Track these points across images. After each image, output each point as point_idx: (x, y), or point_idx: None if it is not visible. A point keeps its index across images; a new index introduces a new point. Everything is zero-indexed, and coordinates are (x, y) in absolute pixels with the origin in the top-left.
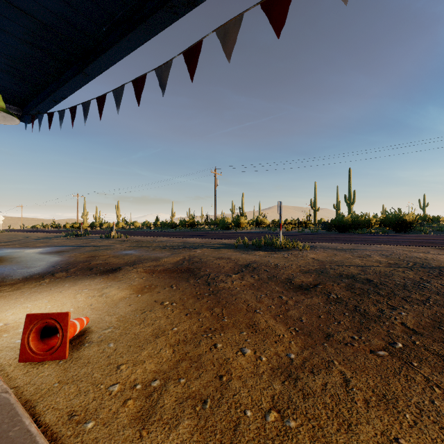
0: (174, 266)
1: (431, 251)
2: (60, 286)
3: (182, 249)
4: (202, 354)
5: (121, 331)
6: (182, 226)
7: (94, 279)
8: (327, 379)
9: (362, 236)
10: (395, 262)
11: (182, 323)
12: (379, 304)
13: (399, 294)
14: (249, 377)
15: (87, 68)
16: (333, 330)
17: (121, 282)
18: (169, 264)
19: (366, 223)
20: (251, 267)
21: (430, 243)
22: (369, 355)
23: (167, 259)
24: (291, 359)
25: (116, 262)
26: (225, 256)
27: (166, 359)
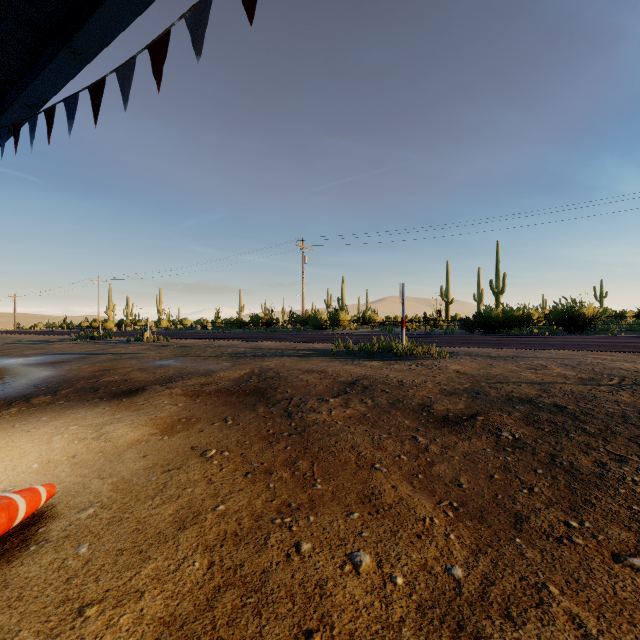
0: (234, 385)
1: (637, 359)
2: (31, 420)
3: (250, 358)
4: (269, 571)
5: (112, 515)
6: (254, 325)
7: (94, 407)
8: (548, 638)
9: (522, 339)
10: (589, 377)
11: (236, 494)
12: (592, 452)
13: (622, 432)
14: (372, 633)
15: (75, 38)
16: (524, 507)
17: (140, 412)
18: (227, 381)
19: (525, 320)
20: (360, 385)
21: (630, 347)
22: (614, 567)
23: (224, 374)
24: (455, 579)
25: (142, 378)
26: (317, 368)
27: (191, 583)
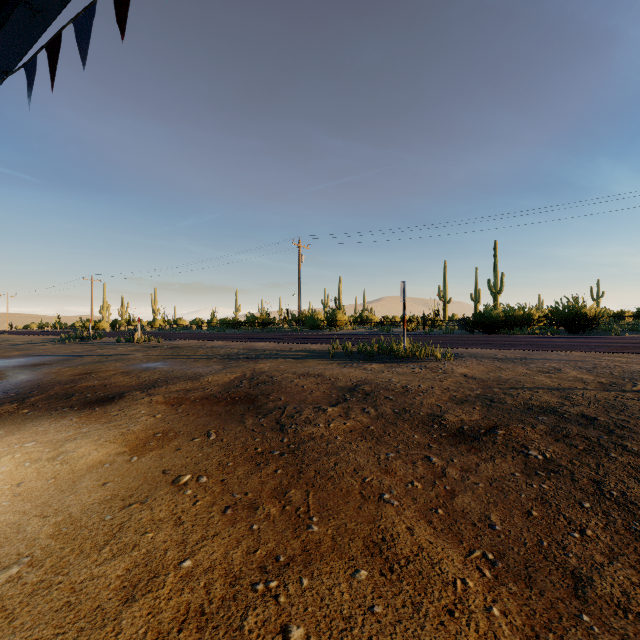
0: (222, 391)
1: None
2: None
3: (242, 359)
4: None
5: (40, 578)
6: (250, 325)
7: (60, 418)
8: None
9: (526, 339)
10: (610, 381)
11: (210, 541)
12: None
13: None
14: None
15: None
16: (581, 561)
17: (111, 424)
18: (215, 387)
19: (526, 320)
20: (360, 391)
21: None
22: None
23: (213, 378)
24: None
25: (123, 383)
26: (313, 371)
27: None
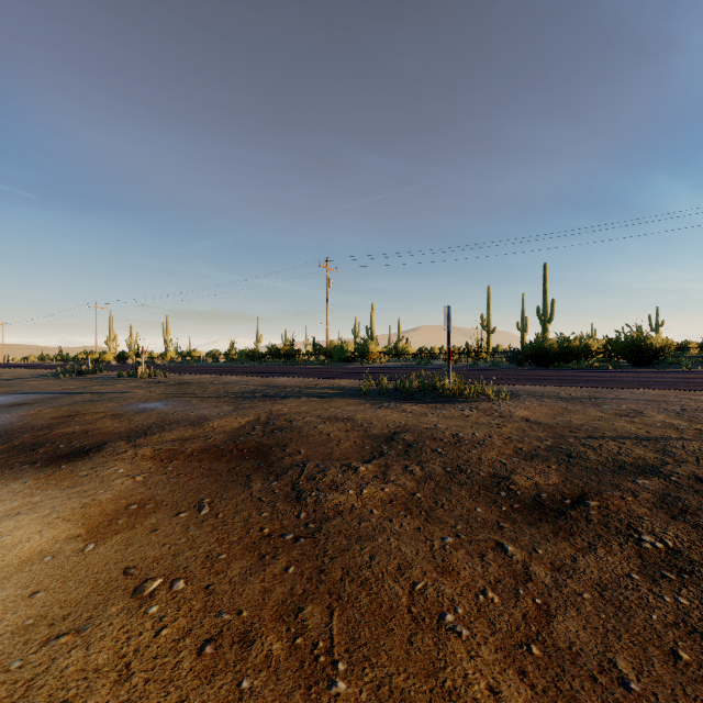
0: (229, 440)
1: None
2: None
3: (258, 399)
4: None
5: None
6: (272, 357)
7: (12, 480)
8: None
9: (586, 374)
10: None
11: None
12: None
13: None
14: None
15: None
16: None
17: (74, 490)
18: (220, 435)
19: (583, 351)
20: (400, 442)
21: None
22: None
23: (220, 423)
24: None
25: (109, 429)
26: (342, 414)
27: None
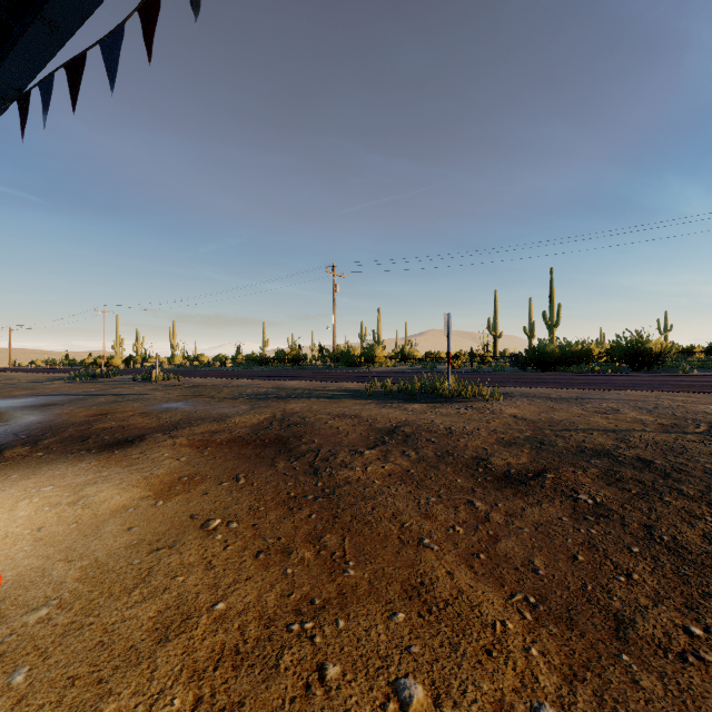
0: (251, 433)
1: None
2: None
3: (272, 399)
4: None
5: (70, 619)
6: (279, 362)
7: (78, 461)
8: None
9: (583, 377)
10: (671, 422)
11: (242, 585)
12: (698, 522)
13: None
14: None
15: (48, 5)
16: (625, 604)
17: (133, 468)
18: (242, 429)
19: (584, 356)
20: (400, 433)
21: (709, 387)
22: None
23: (240, 419)
24: None
25: (142, 425)
26: (349, 412)
27: None
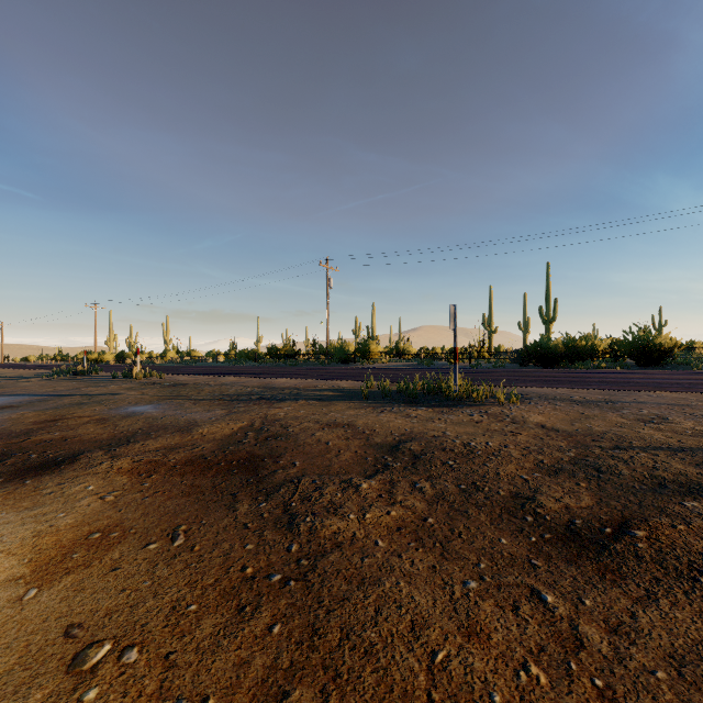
0: (217, 450)
1: None
2: None
3: (254, 401)
4: None
5: None
6: (272, 357)
7: None
8: None
9: (595, 375)
10: None
11: None
12: None
13: None
14: None
15: None
16: None
17: (31, 513)
18: (209, 443)
19: (589, 352)
20: (406, 452)
21: None
22: None
23: (210, 429)
24: None
25: (90, 436)
26: (342, 419)
27: None
